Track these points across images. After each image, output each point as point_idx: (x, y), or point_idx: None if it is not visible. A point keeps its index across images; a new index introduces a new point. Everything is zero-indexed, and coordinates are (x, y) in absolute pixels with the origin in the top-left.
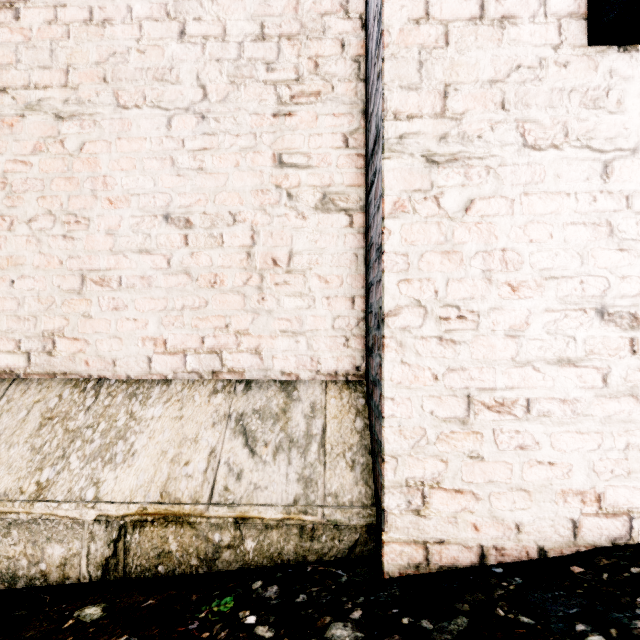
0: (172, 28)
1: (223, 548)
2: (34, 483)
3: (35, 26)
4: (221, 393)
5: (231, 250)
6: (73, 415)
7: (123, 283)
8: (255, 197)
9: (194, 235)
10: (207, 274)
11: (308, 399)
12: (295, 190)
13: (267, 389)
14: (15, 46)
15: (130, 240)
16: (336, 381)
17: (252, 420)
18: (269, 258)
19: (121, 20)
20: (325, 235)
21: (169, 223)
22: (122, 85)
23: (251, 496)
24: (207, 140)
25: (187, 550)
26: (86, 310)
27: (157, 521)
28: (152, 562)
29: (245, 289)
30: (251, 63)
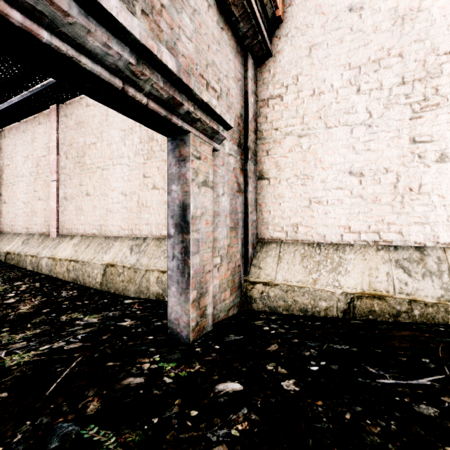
0: (353, 89)
1: (401, 312)
2: (311, 278)
3: (289, 102)
4: (382, 250)
5: (385, 185)
6: (313, 256)
7: (329, 202)
8: (398, 159)
9: (364, 180)
10: (371, 197)
11: (434, 255)
12: (423, 154)
13: (407, 250)
14: (281, 111)
15: (332, 184)
16: (449, 247)
17: (404, 262)
18: (407, 188)
19: (328, 91)
20: (442, 174)
21: (351, 175)
22: (328, 118)
23: (415, 292)
24: (371, 136)
25: (383, 311)
26: (311, 214)
27: (369, 297)
28: (366, 313)
29: (393, 203)
30: (396, 97)
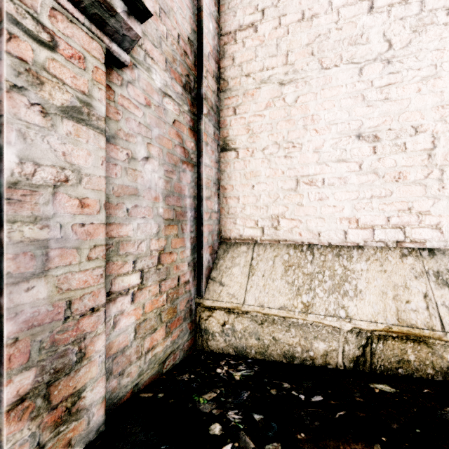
0: (362, 7)
1: None
2: (300, 302)
3: (266, 33)
4: (409, 256)
5: (413, 153)
6: (303, 265)
7: (325, 183)
8: (435, 112)
9: (380, 146)
10: (391, 172)
11: None
12: None
13: None
14: (254, 48)
15: (330, 154)
16: None
17: None
18: (448, 156)
19: (324, 13)
20: None
21: (360, 140)
22: (324, 54)
23: None
24: (391, 78)
25: (423, 362)
26: (299, 201)
27: (400, 337)
28: (393, 365)
29: (426, 181)
30: (431, 13)
